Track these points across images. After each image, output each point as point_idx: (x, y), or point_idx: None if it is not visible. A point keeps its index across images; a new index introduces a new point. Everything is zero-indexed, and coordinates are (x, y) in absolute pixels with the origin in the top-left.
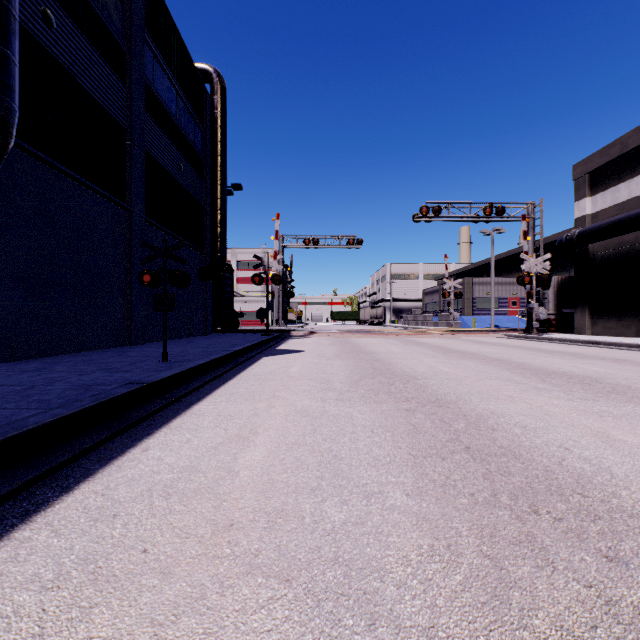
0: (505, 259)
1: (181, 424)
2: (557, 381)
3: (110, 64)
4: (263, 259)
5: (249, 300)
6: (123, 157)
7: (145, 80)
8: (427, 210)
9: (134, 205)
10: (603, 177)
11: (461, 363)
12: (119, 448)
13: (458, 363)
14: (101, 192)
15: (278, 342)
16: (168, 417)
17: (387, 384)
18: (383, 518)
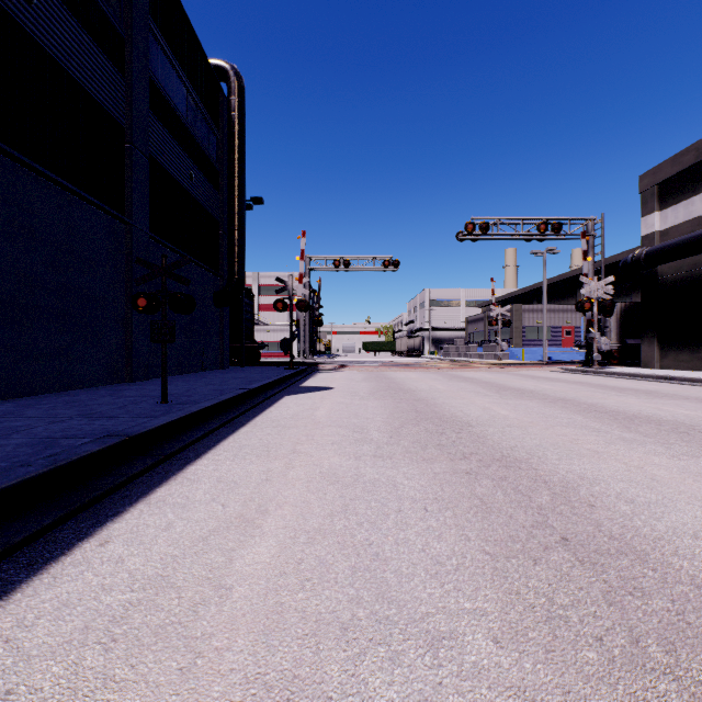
0: (558, 283)
1: (165, 496)
2: (645, 429)
3: (106, 52)
4: (287, 282)
5: (273, 329)
6: (122, 162)
7: (149, 74)
8: (473, 227)
9: (135, 218)
10: (674, 189)
11: (520, 404)
12: (67, 540)
13: (516, 404)
14: (94, 201)
15: (304, 377)
16: (151, 484)
17: (436, 433)
18: (464, 701)
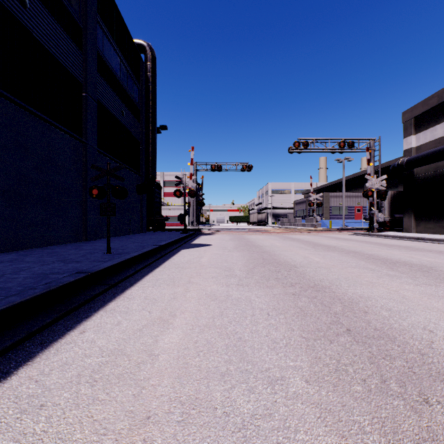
0: (352, 179)
1: (115, 307)
2: (402, 269)
3: (71, 37)
4: (182, 179)
5: (172, 208)
6: (80, 104)
7: (97, 49)
8: (299, 144)
9: (88, 139)
10: (424, 120)
11: (327, 254)
12: (61, 330)
13: (325, 254)
14: (63, 129)
15: (193, 238)
16: (105, 300)
17: (275, 271)
18: (288, 409)
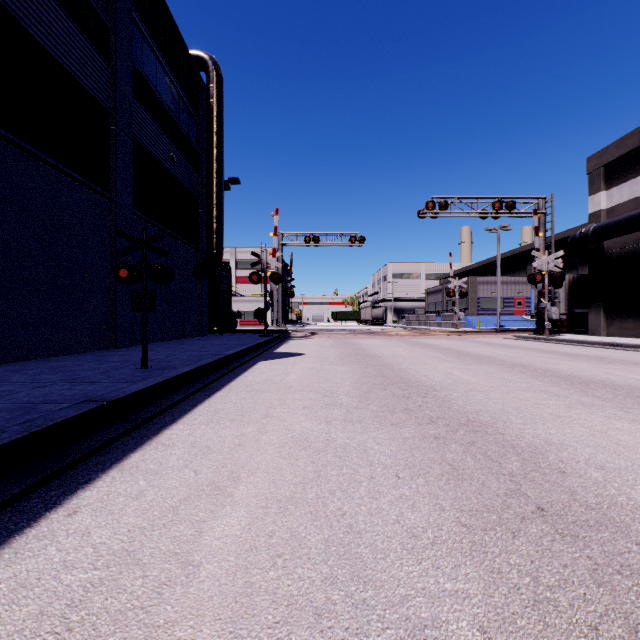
0: (510, 258)
1: (139, 462)
2: (602, 393)
3: (92, 40)
4: (261, 256)
5: (248, 300)
6: (107, 143)
7: (133, 62)
8: (433, 205)
9: (119, 196)
10: (620, 170)
11: (480, 369)
12: (35, 509)
13: (476, 369)
14: (80, 179)
15: (277, 344)
16: (126, 449)
17: (402, 397)
18: None
